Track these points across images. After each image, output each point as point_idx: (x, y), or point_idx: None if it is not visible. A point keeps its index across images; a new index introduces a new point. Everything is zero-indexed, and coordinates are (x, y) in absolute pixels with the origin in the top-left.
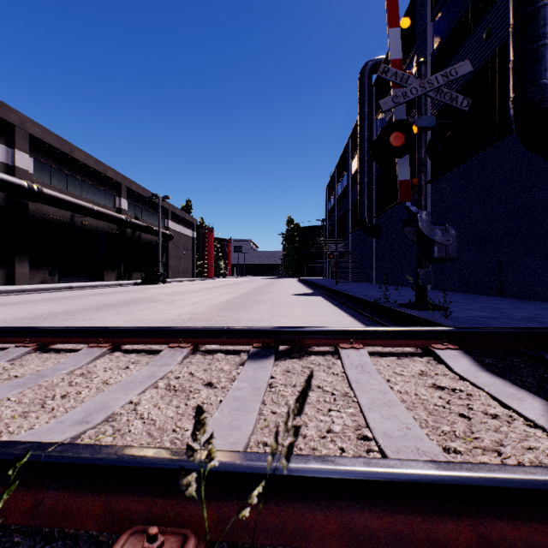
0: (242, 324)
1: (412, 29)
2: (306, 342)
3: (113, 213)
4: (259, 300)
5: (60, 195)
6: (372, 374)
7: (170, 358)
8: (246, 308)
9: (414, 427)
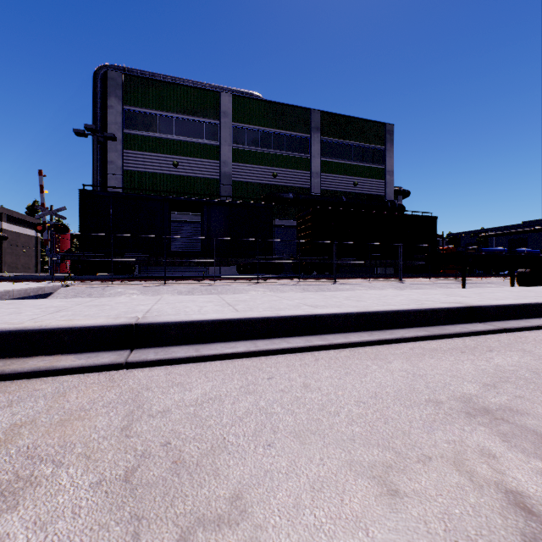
0: None
1: None
2: None
3: None
4: None
5: None
6: None
7: None
8: None
9: None
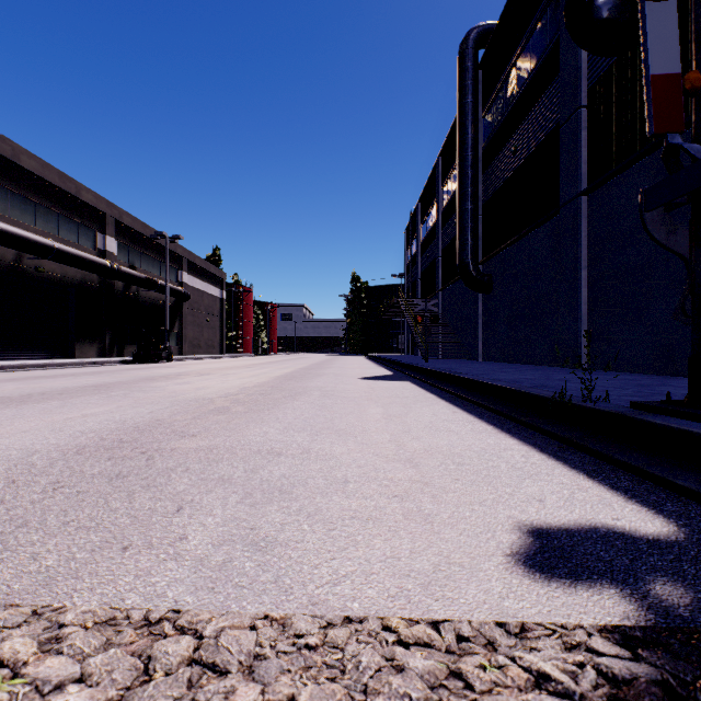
0: (214, 476)
1: None
2: None
3: (89, 255)
4: (299, 388)
5: None
6: None
7: None
8: (263, 409)
9: None
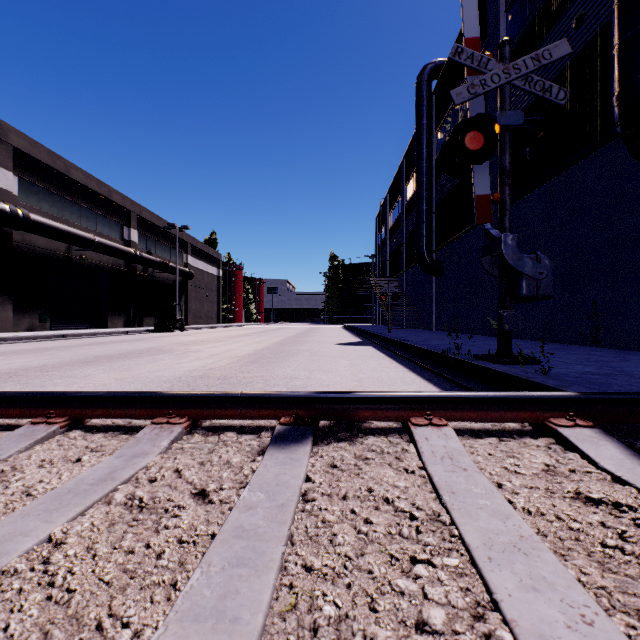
0: (271, 384)
1: (481, 23)
2: (359, 414)
3: (119, 246)
4: (295, 350)
5: (52, 223)
6: (470, 474)
7: (150, 442)
8: (278, 361)
9: (599, 618)
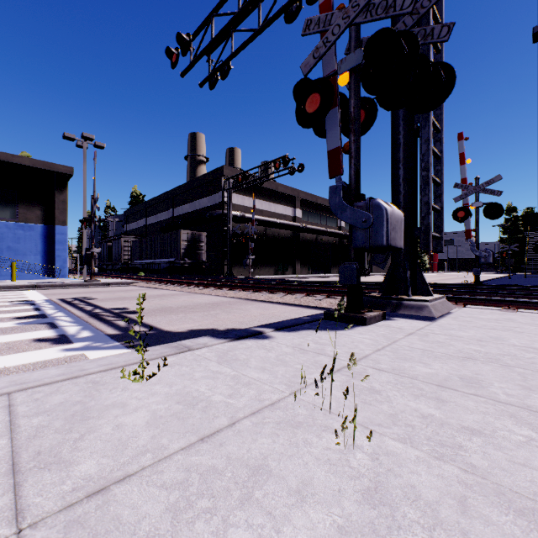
0: None
1: None
2: None
3: (336, 231)
4: None
5: (313, 227)
6: None
7: None
8: None
9: None
